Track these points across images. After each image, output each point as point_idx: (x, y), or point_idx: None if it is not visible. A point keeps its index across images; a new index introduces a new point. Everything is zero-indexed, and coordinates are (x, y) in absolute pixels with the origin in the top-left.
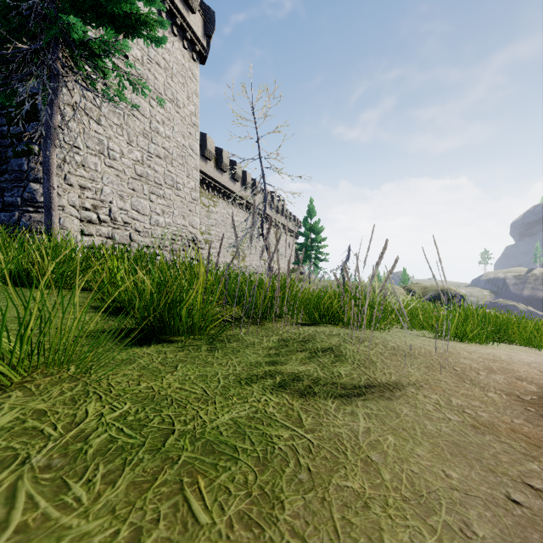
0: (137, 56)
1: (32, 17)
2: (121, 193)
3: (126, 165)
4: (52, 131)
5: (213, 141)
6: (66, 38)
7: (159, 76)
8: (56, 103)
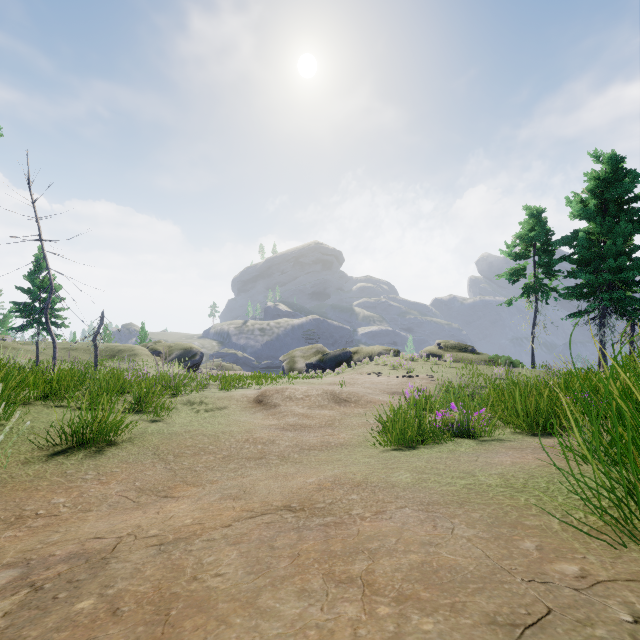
0: None
1: None
2: None
3: None
4: None
5: None
6: None
7: None
8: None
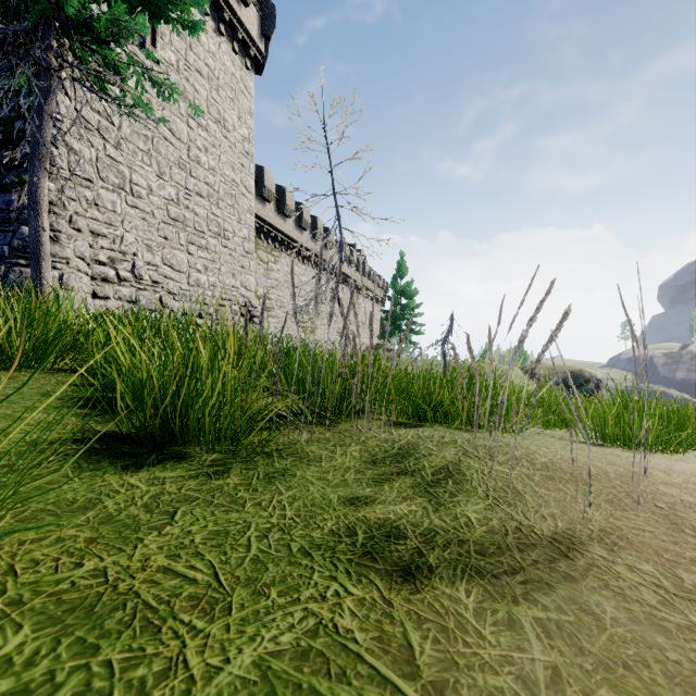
0: (170, 60)
1: None
2: (149, 243)
3: (156, 206)
4: (41, 148)
5: (273, 176)
6: (61, 19)
7: (201, 88)
8: (46, 109)
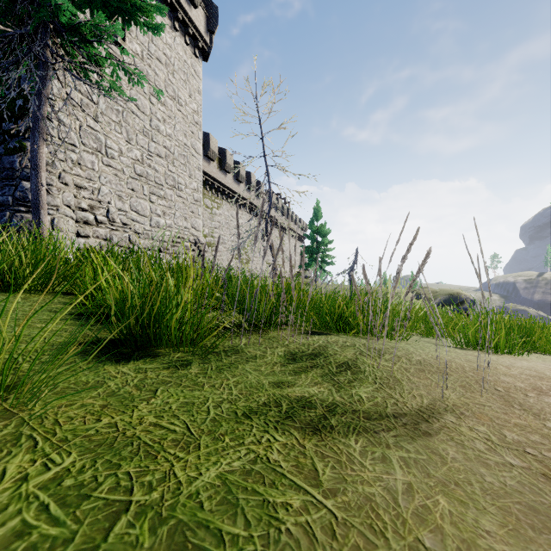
0: (136, 51)
1: (19, 0)
2: (120, 194)
3: (125, 164)
4: (40, 123)
5: (216, 141)
6: (56, 23)
7: (160, 72)
8: (44, 93)
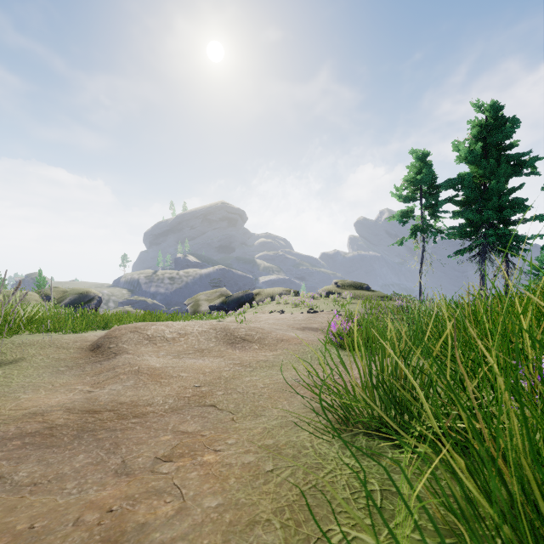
0: None
1: None
2: None
3: None
4: None
5: None
6: None
7: None
8: None
